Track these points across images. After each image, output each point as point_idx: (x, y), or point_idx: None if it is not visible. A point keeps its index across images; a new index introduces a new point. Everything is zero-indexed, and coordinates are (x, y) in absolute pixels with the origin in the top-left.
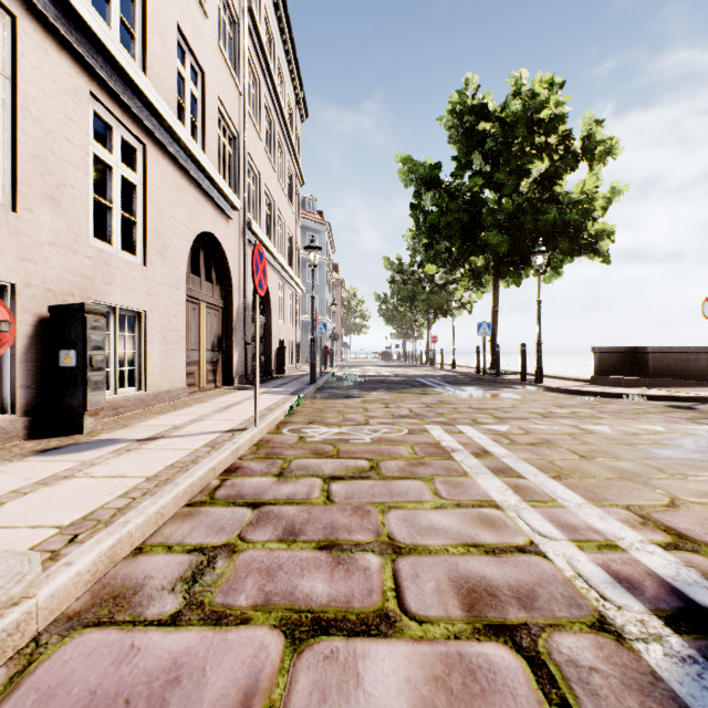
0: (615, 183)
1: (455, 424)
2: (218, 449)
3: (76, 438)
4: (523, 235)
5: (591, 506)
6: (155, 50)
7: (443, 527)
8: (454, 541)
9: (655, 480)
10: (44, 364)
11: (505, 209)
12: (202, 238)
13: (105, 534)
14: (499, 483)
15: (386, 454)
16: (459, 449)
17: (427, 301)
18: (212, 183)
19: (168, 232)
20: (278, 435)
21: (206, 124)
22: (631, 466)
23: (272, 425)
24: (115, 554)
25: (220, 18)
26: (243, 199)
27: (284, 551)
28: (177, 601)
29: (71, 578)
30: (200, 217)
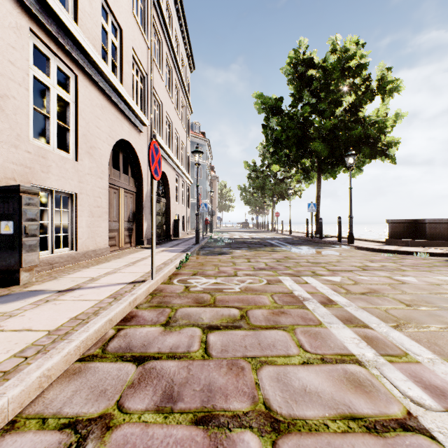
0: (398, 110)
1: (300, 275)
2: (118, 300)
3: (12, 289)
4: (338, 144)
5: (443, 361)
6: (84, 7)
7: (315, 389)
8: (330, 411)
9: None
10: None
11: (326, 127)
12: (121, 144)
13: None
14: (351, 334)
15: (252, 302)
16: (309, 298)
17: (272, 189)
18: (128, 105)
19: (94, 138)
20: (169, 285)
21: (123, 65)
22: None
23: (166, 276)
24: None
25: None
26: (150, 119)
27: (160, 427)
28: None
29: None
30: (119, 129)
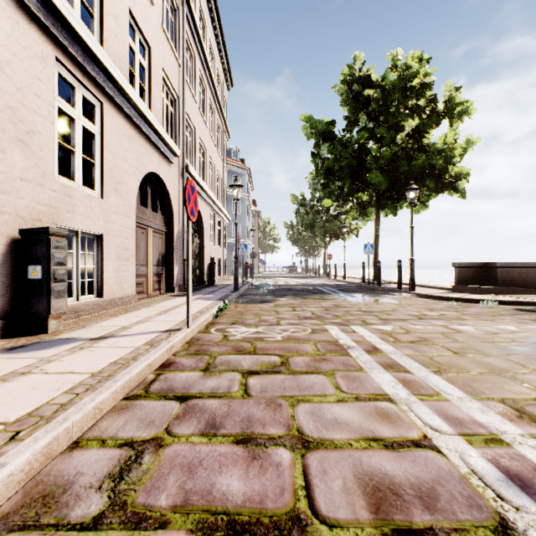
0: (469, 136)
1: (349, 324)
2: (155, 347)
3: (41, 337)
4: (399, 176)
5: (471, 399)
6: (110, 27)
7: (345, 420)
8: (356, 435)
9: (520, 375)
10: (16, 277)
11: (385, 156)
12: (150, 177)
13: (43, 432)
14: (390, 378)
15: (294, 350)
16: (354, 346)
17: (324, 227)
18: (157, 134)
19: (121, 172)
20: (206, 334)
21: (152, 88)
22: (497, 361)
23: (202, 325)
24: (51, 451)
25: (164, 6)
26: (182, 148)
27: (205, 445)
28: (102, 501)
29: (1, 480)
30: (147, 161)
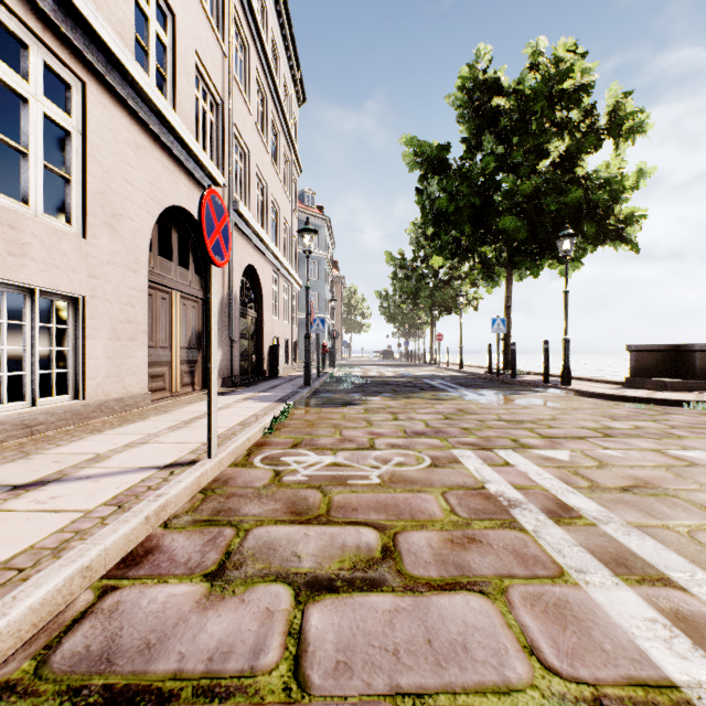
0: (641, 164)
1: (492, 447)
2: (125, 512)
3: None
4: (543, 220)
5: None
6: None
7: None
8: None
9: None
10: None
11: (523, 190)
12: (176, 215)
13: None
14: (642, 607)
15: (406, 512)
16: (520, 501)
17: (431, 297)
18: (185, 147)
19: (121, 199)
20: (244, 468)
21: (177, 78)
22: None
23: (241, 450)
24: None
25: None
26: (228, 176)
27: None
28: None
29: None
30: (169, 187)
